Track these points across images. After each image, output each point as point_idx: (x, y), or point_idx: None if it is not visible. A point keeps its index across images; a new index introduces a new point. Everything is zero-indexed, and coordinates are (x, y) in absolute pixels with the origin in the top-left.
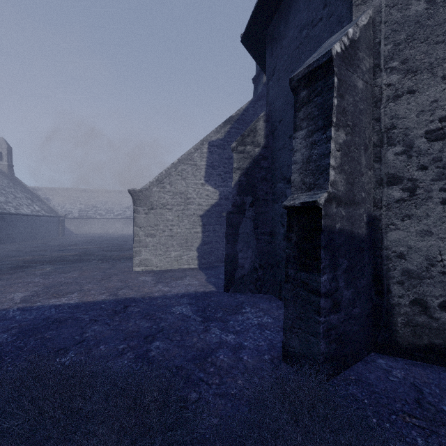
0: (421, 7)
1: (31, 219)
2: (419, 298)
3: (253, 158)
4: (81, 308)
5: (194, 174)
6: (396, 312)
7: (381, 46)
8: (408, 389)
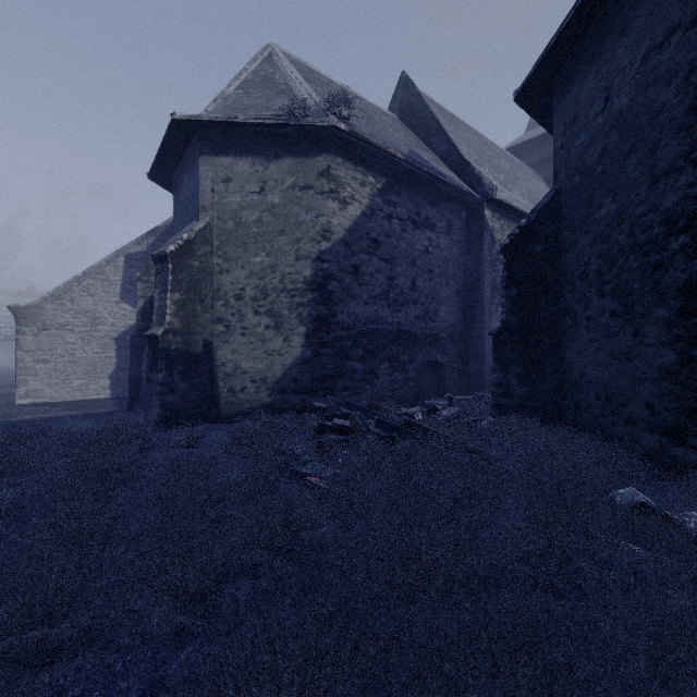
0: (232, 225)
1: None
2: (232, 388)
3: None
4: None
5: (105, 290)
6: (221, 397)
7: (214, 241)
8: (207, 430)
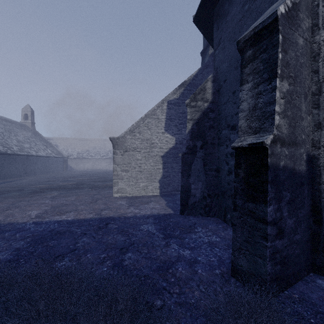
0: None
1: (46, 159)
2: None
3: (202, 111)
4: (75, 223)
5: (156, 125)
6: None
7: (319, 7)
8: None
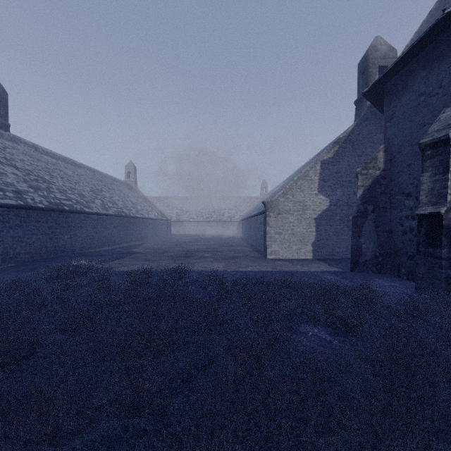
0: None
1: (155, 222)
2: None
3: (374, 178)
4: (266, 273)
5: (309, 187)
6: None
7: None
8: None
